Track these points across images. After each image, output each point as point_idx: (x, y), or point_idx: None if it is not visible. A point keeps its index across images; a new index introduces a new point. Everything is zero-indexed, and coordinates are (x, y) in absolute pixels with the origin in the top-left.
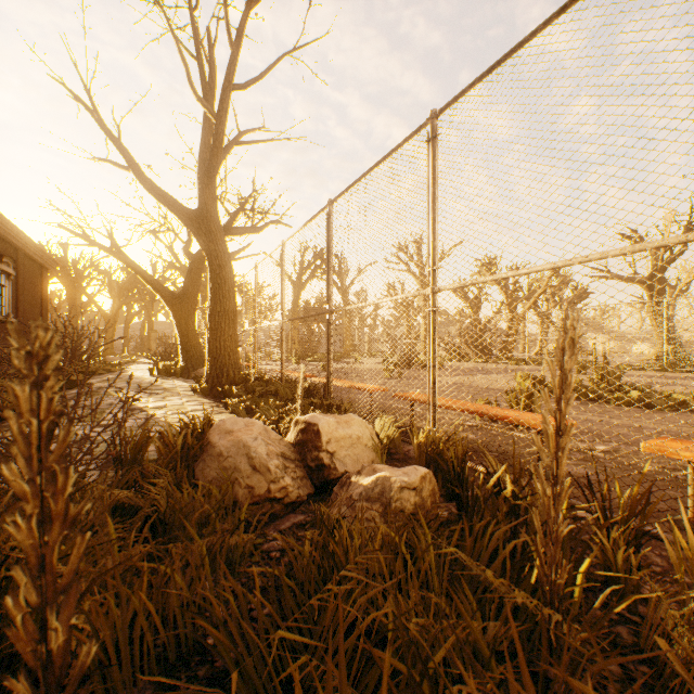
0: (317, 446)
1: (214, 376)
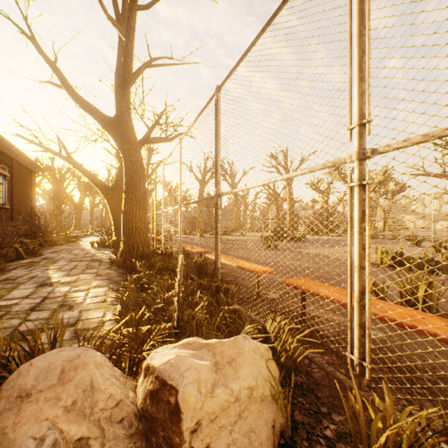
0: (171, 442)
1: (126, 251)
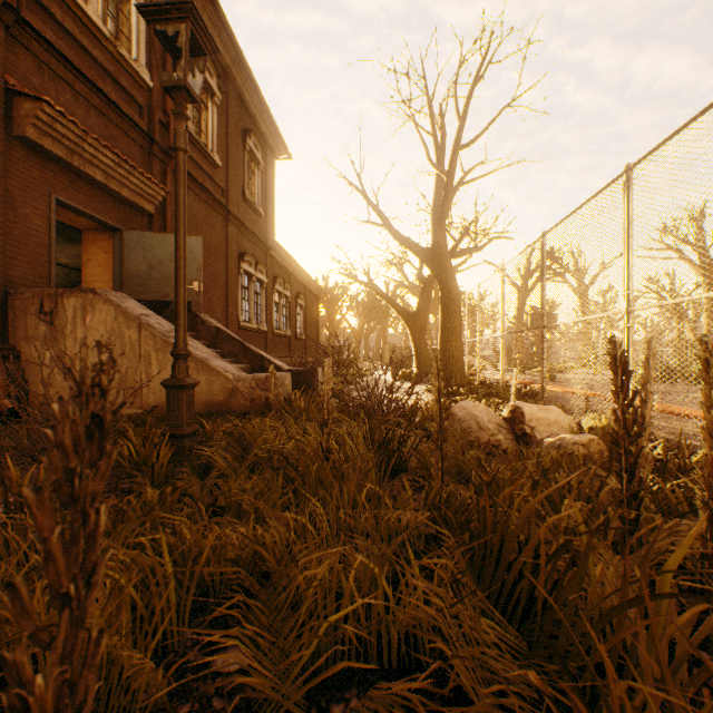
0: (521, 421)
1: (443, 380)
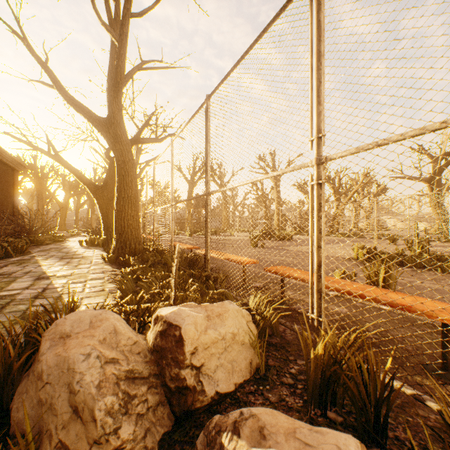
0: (177, 359)
1: (119, 248)
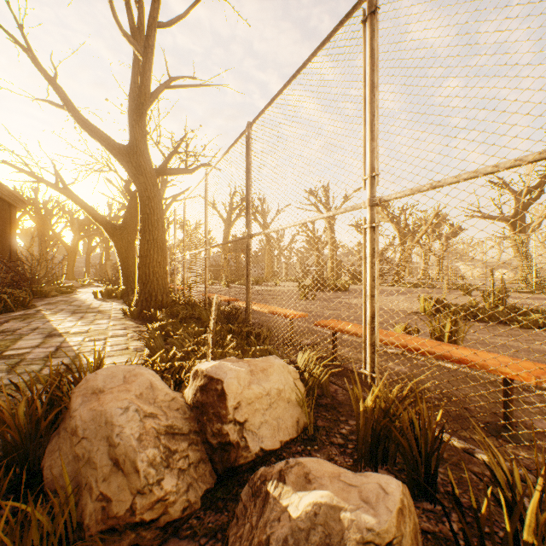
0: (220, 414)
1: (143, 300)
